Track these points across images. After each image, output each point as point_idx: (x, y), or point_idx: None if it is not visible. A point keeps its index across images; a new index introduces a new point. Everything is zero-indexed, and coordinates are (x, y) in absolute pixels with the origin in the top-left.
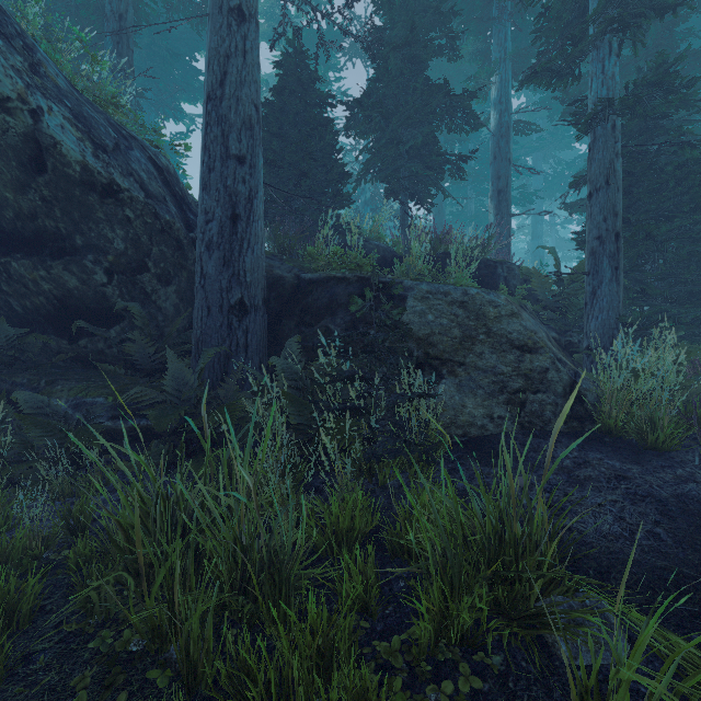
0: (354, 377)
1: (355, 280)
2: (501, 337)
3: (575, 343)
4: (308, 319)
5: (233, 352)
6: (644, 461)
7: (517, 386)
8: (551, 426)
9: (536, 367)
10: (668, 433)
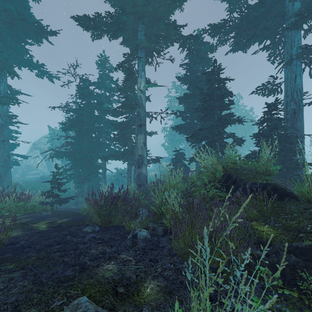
0: None
1: None
2: None
3: None
4: None
5: None
6: None
7: None
8: None
9: None
10: None
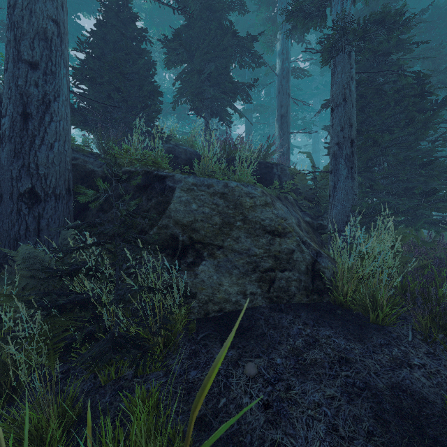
0: (77, 270)
1: (142, 174)
2: (255, 224)
3: (325, 225)
4: (105, 206)
5: (27, 235)
6: (366, 338)
7: (268, 265)
8: (295, 299)
9: (284, 249)
10: (387, 310)
